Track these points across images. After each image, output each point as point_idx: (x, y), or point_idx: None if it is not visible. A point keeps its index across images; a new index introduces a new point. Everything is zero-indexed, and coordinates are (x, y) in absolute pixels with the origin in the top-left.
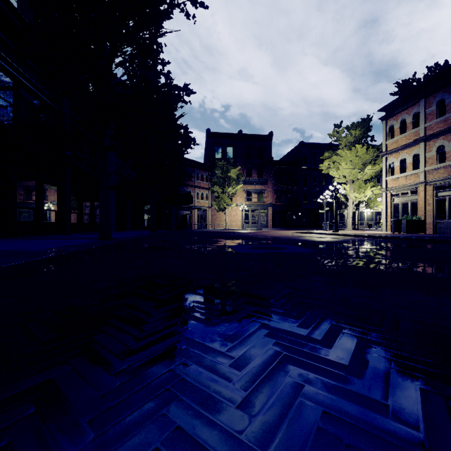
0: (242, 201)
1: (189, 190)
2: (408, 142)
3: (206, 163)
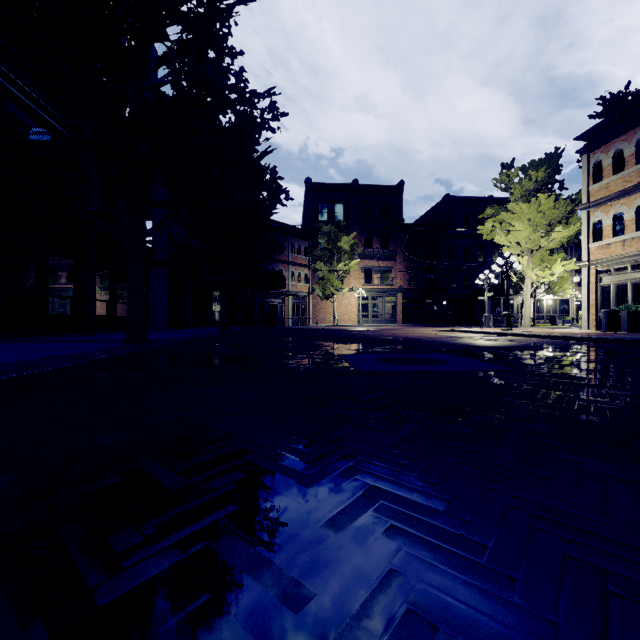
0: (358, 284)
1: (280, 268)
2: (627, 186)
3: (304, 228)
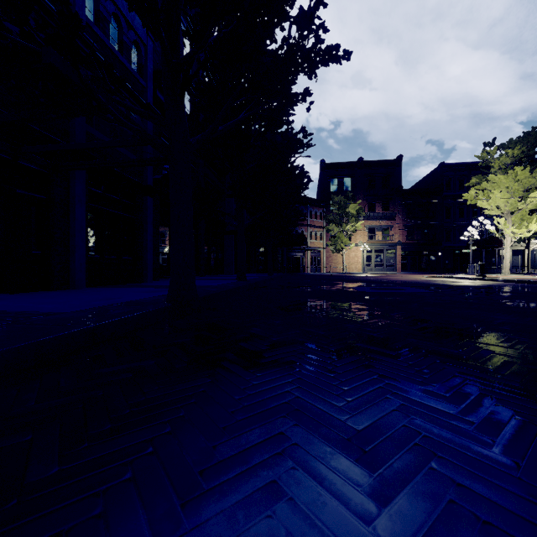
0: (363, 240)
1: (301, 230)
2: None
3: (320, 198)
